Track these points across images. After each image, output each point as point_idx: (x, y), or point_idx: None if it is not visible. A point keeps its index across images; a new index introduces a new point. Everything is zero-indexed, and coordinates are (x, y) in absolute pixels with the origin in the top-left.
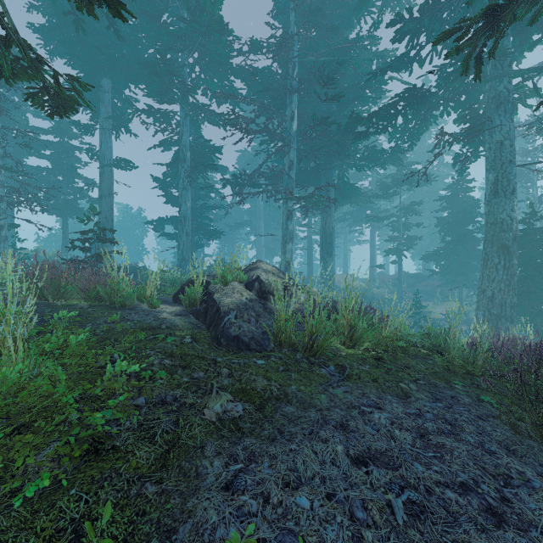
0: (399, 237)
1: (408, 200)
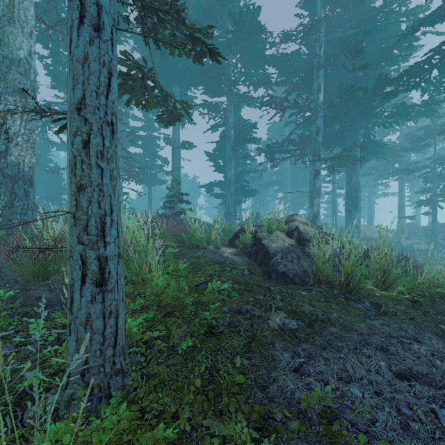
0: (433, 189)
1: (444, 150)
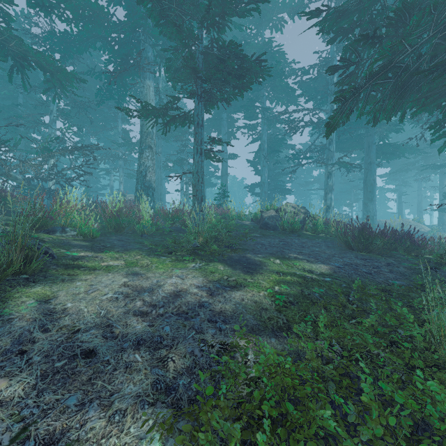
0: None
1: None
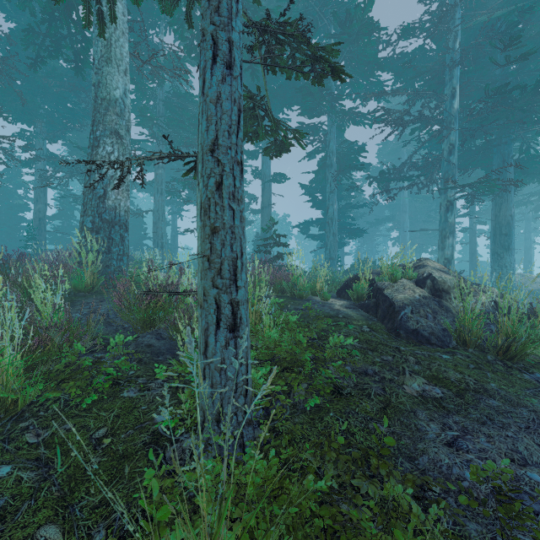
0: None
1: None
